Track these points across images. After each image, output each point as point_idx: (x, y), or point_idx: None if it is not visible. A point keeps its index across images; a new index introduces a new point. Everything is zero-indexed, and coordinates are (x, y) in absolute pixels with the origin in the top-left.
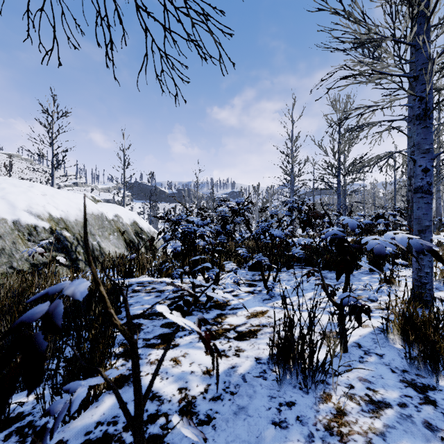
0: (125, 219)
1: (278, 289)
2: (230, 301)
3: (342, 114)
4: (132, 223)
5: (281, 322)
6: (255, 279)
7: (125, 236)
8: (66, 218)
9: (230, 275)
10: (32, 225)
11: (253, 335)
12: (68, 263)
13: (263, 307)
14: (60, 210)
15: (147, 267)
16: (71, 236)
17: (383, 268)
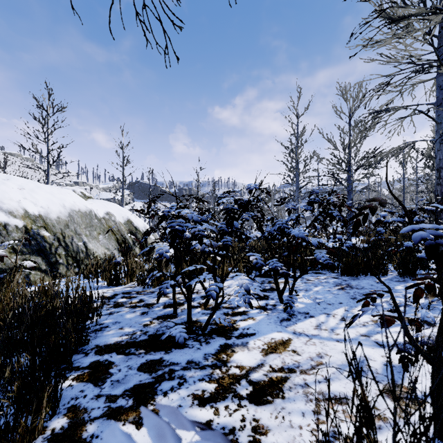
0: (118, 217)
1: (297, 303)
2: (237, 322)
3: (353, 105)
4: (126, 221)
5: (314, 362)
6: (265, 288)
7: (118, 236)
8: (46, 215)
9: (235, 283)
10: (1, 223)
11: (277, 391)
12: (45, 268)
13: (283, 333)
14: (39, 206)
15: (137, 272)
16: (51, 236)
17: (417, 274)
